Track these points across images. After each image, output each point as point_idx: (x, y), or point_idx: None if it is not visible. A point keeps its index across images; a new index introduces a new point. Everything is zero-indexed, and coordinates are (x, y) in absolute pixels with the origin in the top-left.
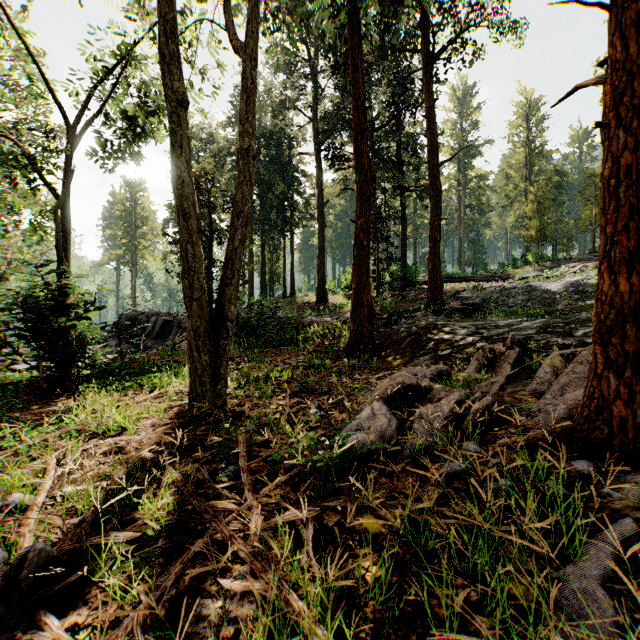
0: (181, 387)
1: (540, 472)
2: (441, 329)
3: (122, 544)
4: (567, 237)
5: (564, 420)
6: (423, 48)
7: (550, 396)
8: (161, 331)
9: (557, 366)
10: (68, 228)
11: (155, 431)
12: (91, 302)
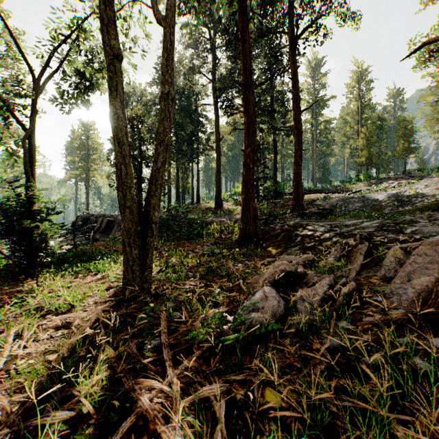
0: (118, 271)
1: (408, 350)
2: (305, 227)
3: (59, 423)
4: (386, 163)
5: (414, 301)
6: (289, 30)
7: (399, 281)
8: (106, 228)
9: (398, 257)
10: (34, 153)
11: (96, 309)
12: (52, 208)
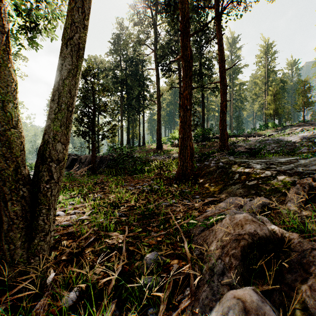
0: None
1: None
2: (240, 164)
3: None
4: (287, 114)
5: None
6: (216, 4)
7: None
8: (71, 164)
9: None
10: None
11: None
12: None
